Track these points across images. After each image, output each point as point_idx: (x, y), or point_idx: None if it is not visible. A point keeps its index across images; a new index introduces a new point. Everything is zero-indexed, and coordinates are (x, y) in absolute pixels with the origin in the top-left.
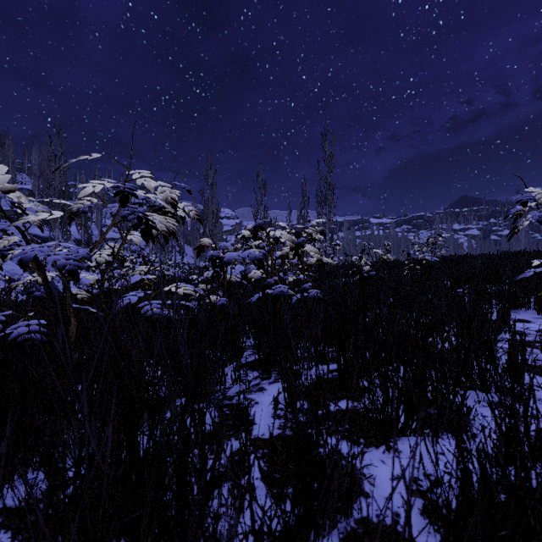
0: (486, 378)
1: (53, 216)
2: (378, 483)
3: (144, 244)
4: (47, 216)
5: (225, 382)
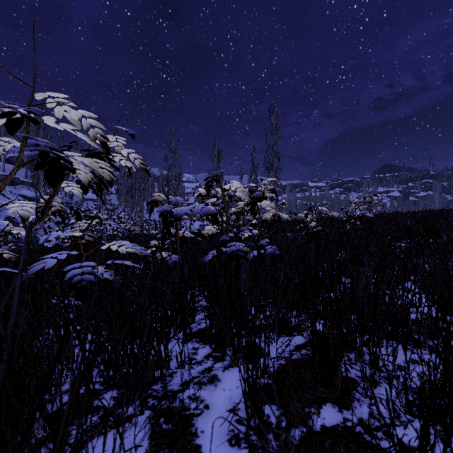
0: None
1: None
2: None
3: (118, 203)
4: None
5: (168, 369)
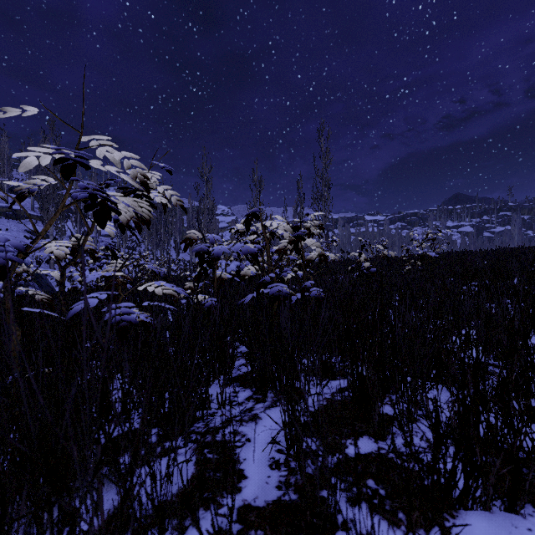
0: None
1: None
2: None
3: (140, 240)
4: None
5: (209, 408)
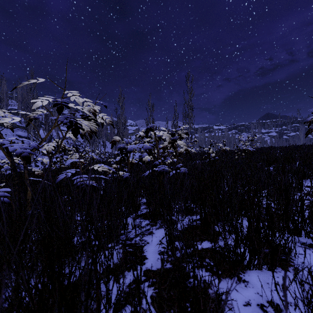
0: (298, 226)
1: (14, 120)
2: (234, 308)
3: (82, 141)
4: (9, 120)
5: (127, 228)
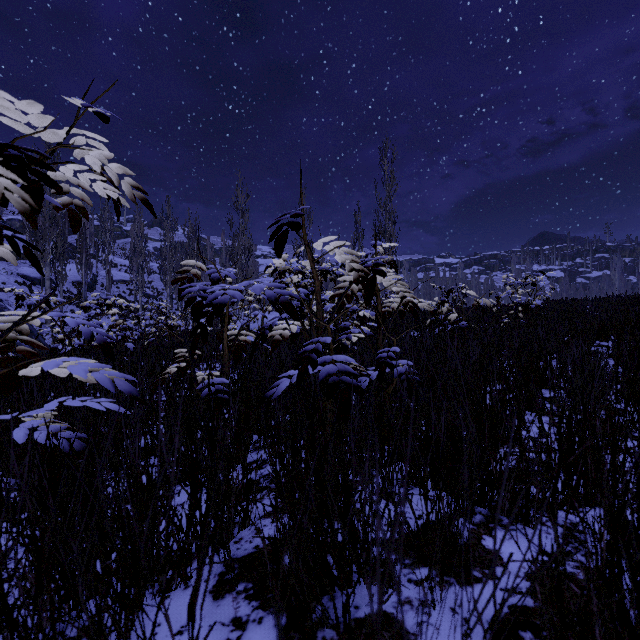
0: None
1: None
2: None
3: (162, 287)
4: None
5: None
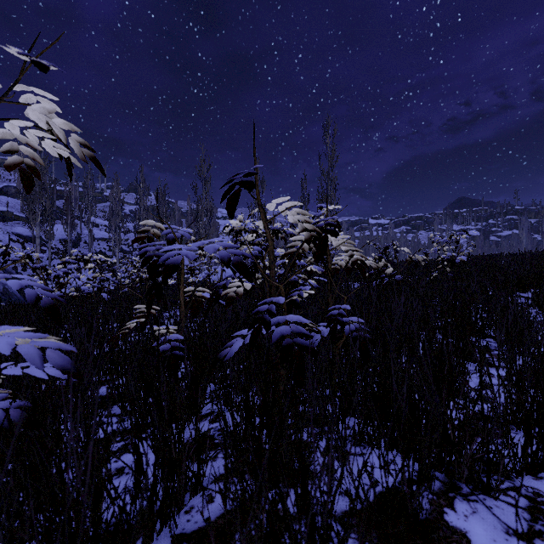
0: None
1: None
2: None
3: (137, 244)
4: None
5: None
